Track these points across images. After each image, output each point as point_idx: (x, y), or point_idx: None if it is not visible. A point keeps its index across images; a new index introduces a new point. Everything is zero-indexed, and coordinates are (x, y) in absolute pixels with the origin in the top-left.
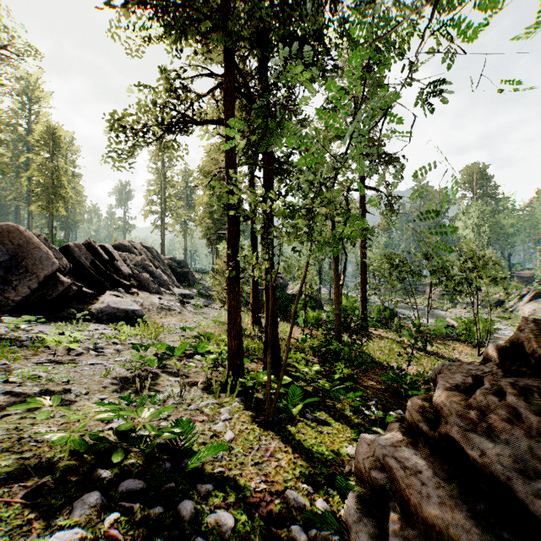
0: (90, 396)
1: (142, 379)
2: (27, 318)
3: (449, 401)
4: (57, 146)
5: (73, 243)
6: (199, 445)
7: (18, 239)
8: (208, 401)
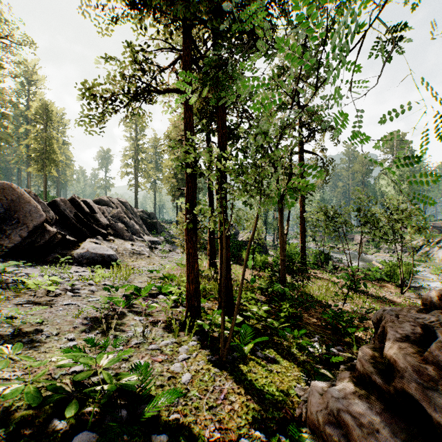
0: (59, 336)
1: (109, 320)
2: (13, 263)
3: (401, 353)
4: (49, 119)
5: (59, 199)
6: (157, 388)
7: (11, 195)
8: (168, 341)
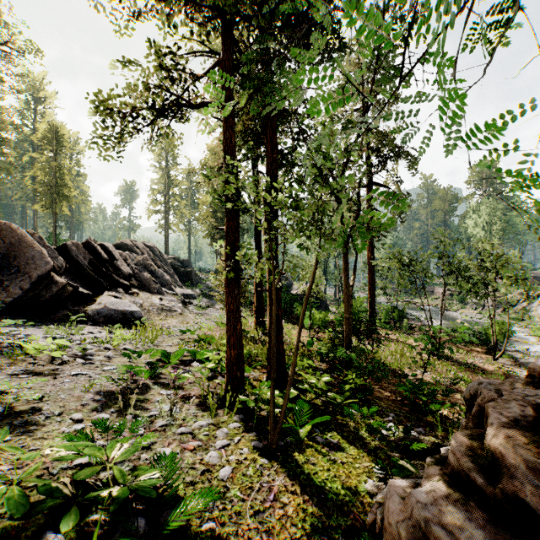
0: (63, 417)
1: (127, 396)
2: (9, 322)
3: (510, 443)
4: (60, 145)
5: (70, 242)
6: (187, 486)
7: (10, 237)
8: (202, 422)
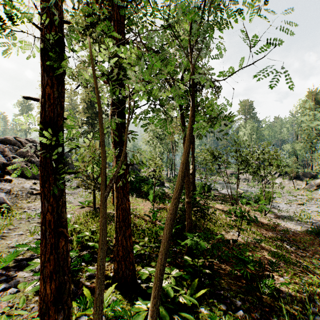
0: None
1: None
2: None
3: None
4: None
5: None
6: None
7: None
8: None
